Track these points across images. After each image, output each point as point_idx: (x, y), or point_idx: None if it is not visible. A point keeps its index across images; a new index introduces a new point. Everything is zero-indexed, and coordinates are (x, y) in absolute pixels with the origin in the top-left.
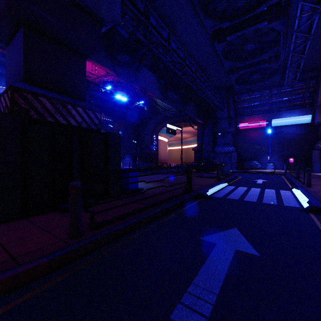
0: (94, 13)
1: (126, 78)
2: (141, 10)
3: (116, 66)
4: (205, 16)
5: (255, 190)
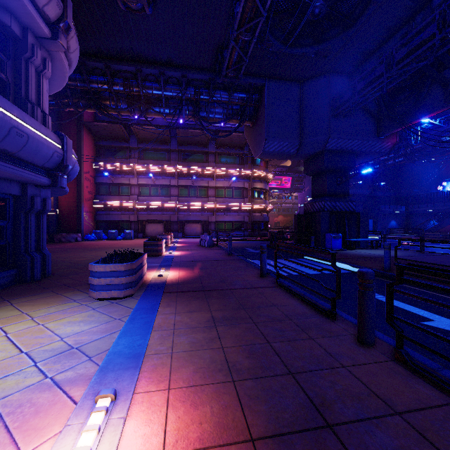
0: (318, 152)
1: (443, 107)
2: (347, 98)
3: (420, 110)
4: (371, 5)
5: (302, 268)
